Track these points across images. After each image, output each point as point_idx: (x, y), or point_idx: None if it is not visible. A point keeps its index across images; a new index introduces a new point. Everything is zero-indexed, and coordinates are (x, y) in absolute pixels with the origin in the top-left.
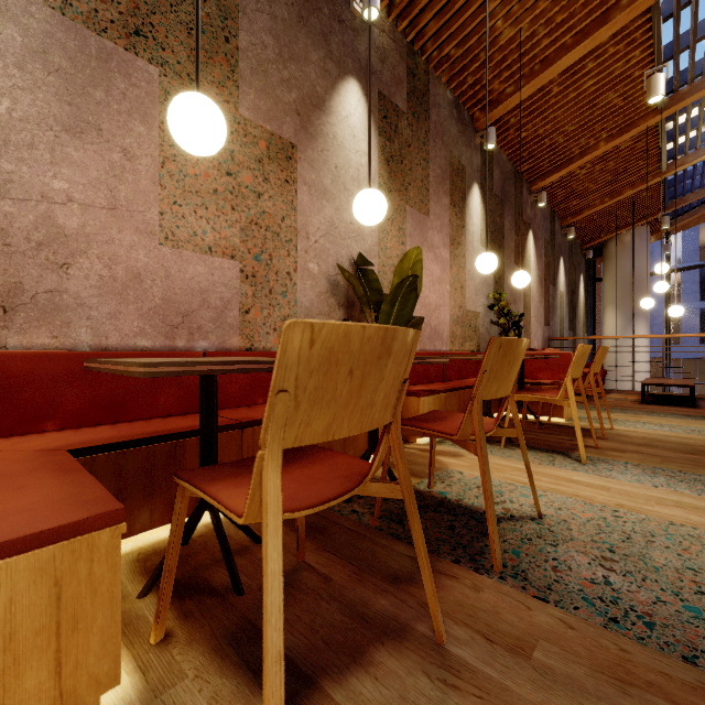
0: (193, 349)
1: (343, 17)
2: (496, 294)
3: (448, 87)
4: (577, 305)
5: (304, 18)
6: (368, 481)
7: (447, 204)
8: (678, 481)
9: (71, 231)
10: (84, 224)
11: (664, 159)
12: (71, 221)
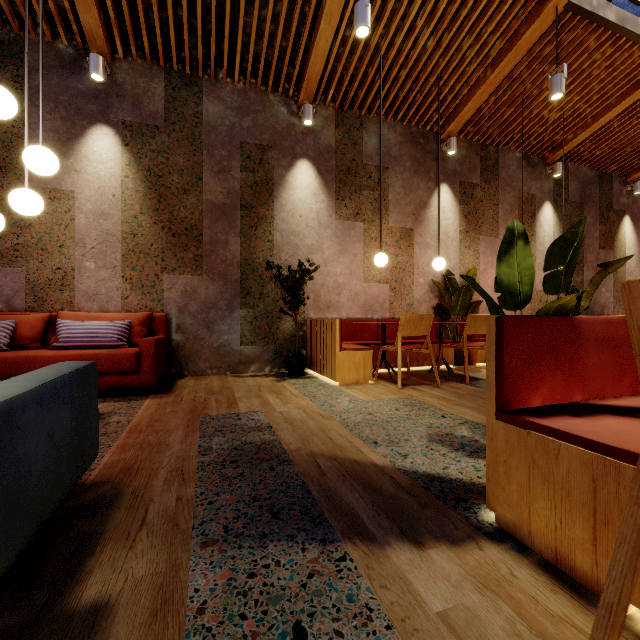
0: (373, 318)
1: (437, 157)
2: None
3: (517, 150)
4: None
5: (417, 170)
6: (422, 349)
7: None
8: None
9: (341, 283)
10: (344, 280)
11: None
12: (341, 280)
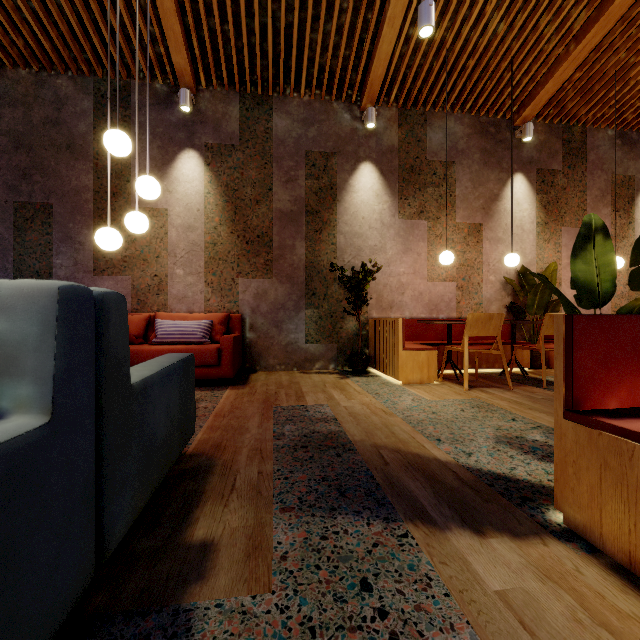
0: (438, 318)
1: (510, 145)
2: None
3: (609, 128)
4: None
5: (486, 162)
6: (491, 350)
7: (608, 212)
8: None
9: (404, 283)
10: (407, 280)
11: None
12: (404, 280)
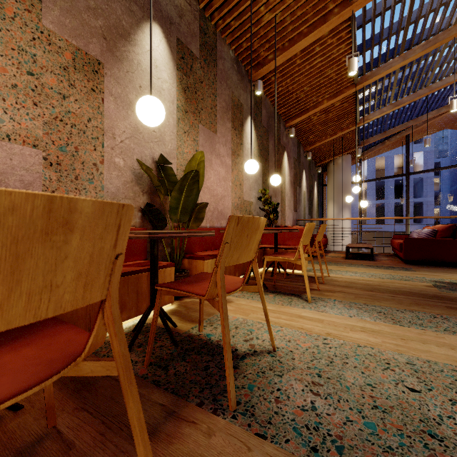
0: None
1: None
2: (262, 190)
3: (231, 48)
4: (313, 200)
5: None
6: (82, 361)
7: (230, 127)
8: (363, 312)
9: None
10: None
11: (358, 115)
12: None
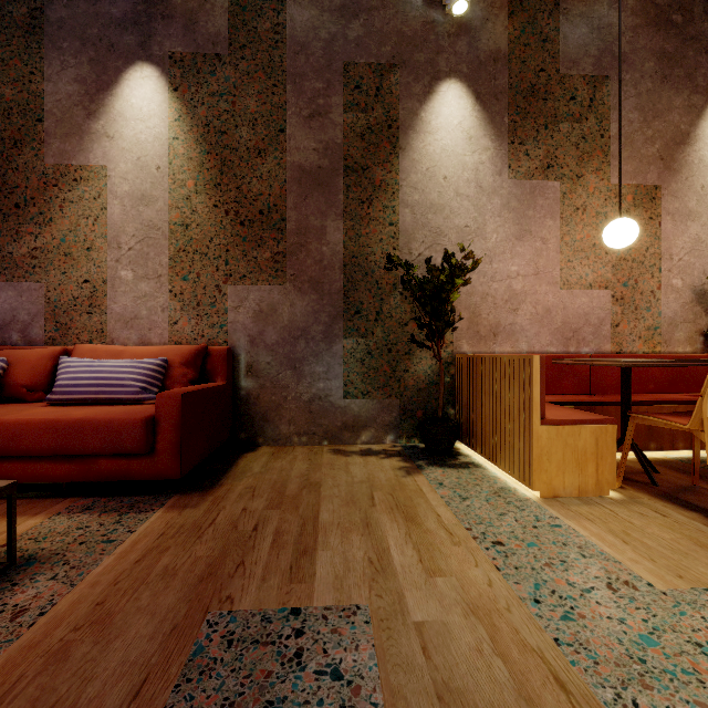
0: (579, 353)
1: None
2: None
3: None
4: None
5: (667, 76)
6: None
7: None
8: None
9: (518, 291)
10: (523, 286)
11: None
12: (518, 286)
